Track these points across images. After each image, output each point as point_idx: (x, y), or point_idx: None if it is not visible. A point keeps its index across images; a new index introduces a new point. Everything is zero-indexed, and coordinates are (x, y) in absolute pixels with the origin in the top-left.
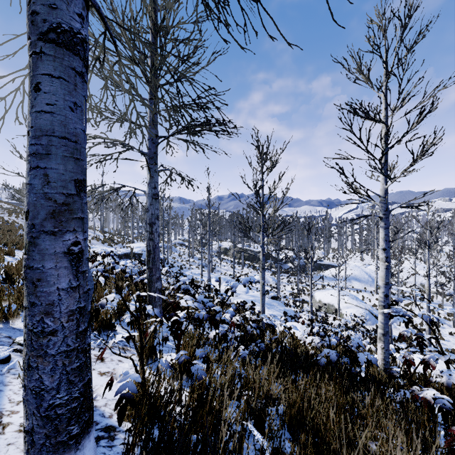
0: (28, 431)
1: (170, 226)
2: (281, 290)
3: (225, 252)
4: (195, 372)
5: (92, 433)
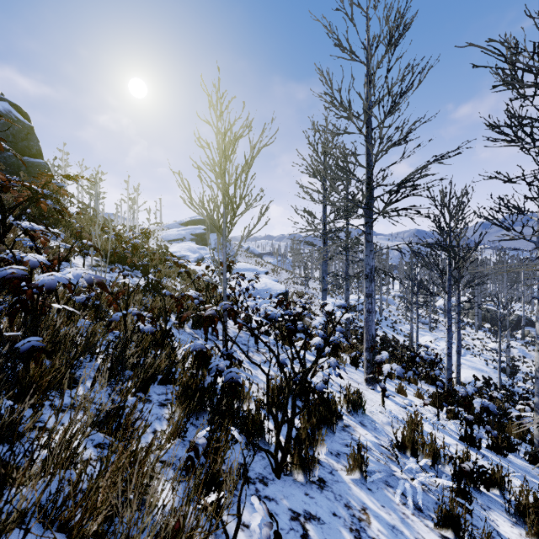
0: None
1: (387, 279)
2: (528, 365)
3: None
4: None
5: None
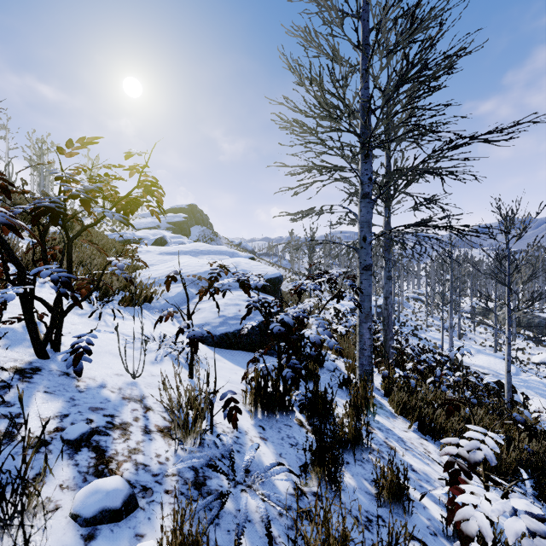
0: (359, 375)
1: (402, 277)
2: None
3: (484, 314)
4: (411, 383)
5: (374, 383)
